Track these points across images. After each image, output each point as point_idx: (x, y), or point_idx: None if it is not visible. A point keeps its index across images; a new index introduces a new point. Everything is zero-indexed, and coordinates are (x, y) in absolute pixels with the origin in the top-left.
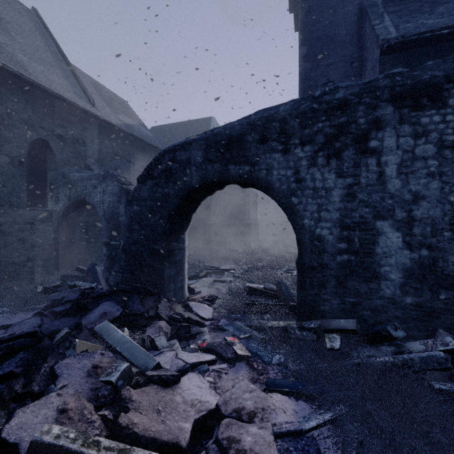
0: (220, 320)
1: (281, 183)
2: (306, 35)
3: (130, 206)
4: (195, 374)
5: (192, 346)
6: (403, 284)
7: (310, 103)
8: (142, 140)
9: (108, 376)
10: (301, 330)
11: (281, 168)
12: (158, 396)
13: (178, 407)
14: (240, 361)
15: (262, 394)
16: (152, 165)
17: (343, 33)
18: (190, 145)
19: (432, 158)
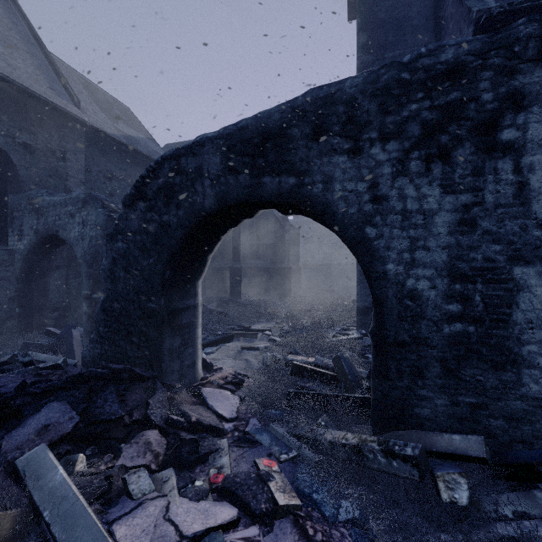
0: (249, 422)
1: (347, 204)
2: (365, 18)
3: (113, 243)
4: None
5: (198, 483)
6: None
7: (396, 71)
8: (148, 157)
9: None
10: (389, 456)
11: (347, 179)
12: None
13: None
14: (281, 517)
15: None
16: (144, 179)
17: (415, 15)
18: (202, 146)
19: None
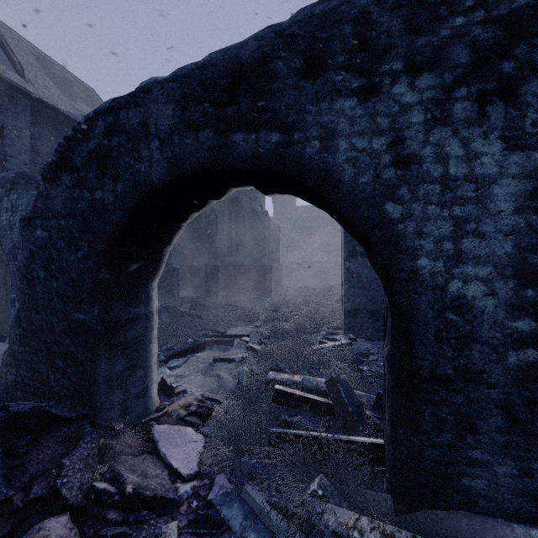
0: (215, 482)
1: (357, 169)
2: None
3: (30, 230)
4: None
5: None
6: None
7: None
8: None
9: None
10: None
11: (357, 134)
12: None
13: None
14: None
15: None
16: (69, 141)
17: None
18: (148, 92)
19: None
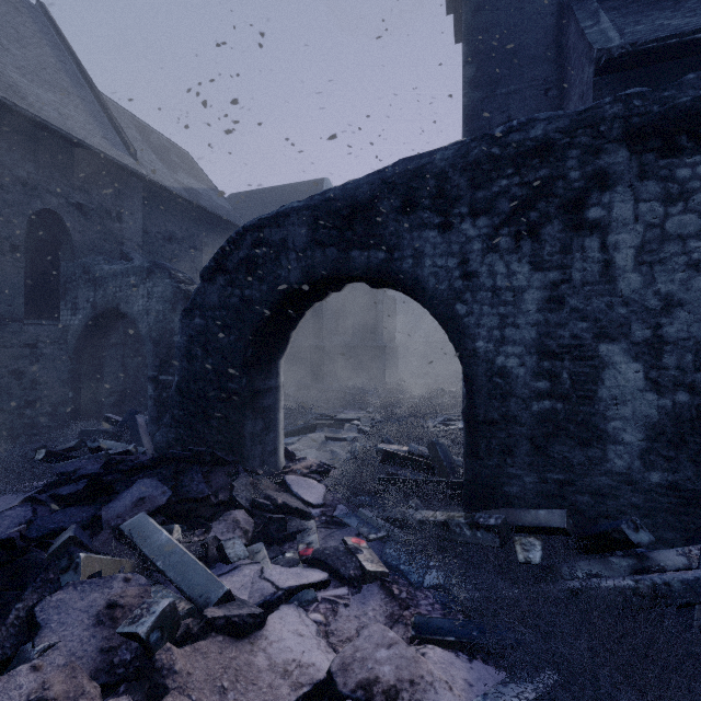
0: (337, 508)
1: (438, 280)
2: (473, 47)
3: (190, 319)
4: (292, 609)
5: (289, 555)
6: (646, 451)
7: (486, 146)
8: (213, 213)
9: (134, 624)
10: (474, 528)
11: (438, 255)
12: (224, 657)
13: (259, 679)
14: (369, 582)
15: (410, 652)
16: (224, 251)
17: (533, 43)
18: (287, 217)
19: (695, 237)
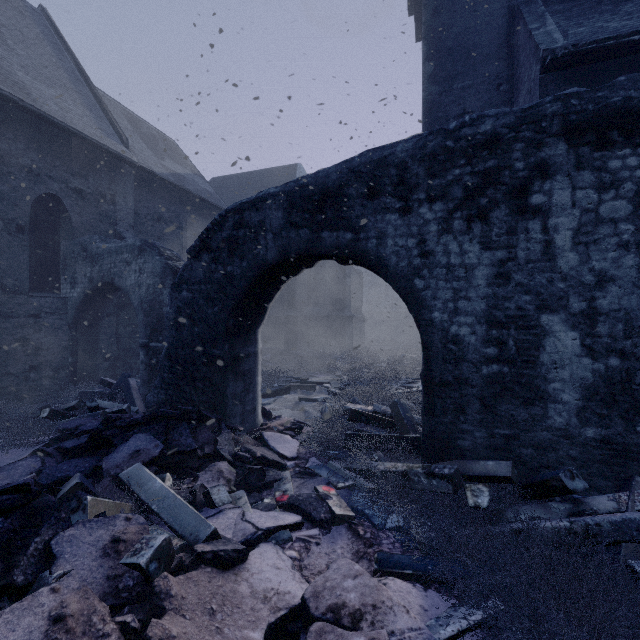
0: (309, 460)
1: (398, 258)
2: (432, 46)
3: (178, 292)
4: (270, 547)
5: (267, 501)
6: (582, 409)
7: (442, 139)
8: (197, 196)
9: (135, 555)
10: (430, 477)
11: (398, 236)
12: (212, 585)
13: (243, 603)
14: (338, 524)
15: (373, 582)
16: (209, 232)
17: (486, 43)
18: (265, 201)
19: (625, 221)
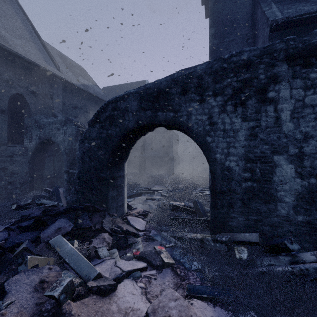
0: (151, 232)
1: (198, 126)
2: (214, 20)
3: (83, 144)
4: (129, 281)
5: (128, 254)
6: (296, 206)
7: (221, 63)
8: (95, 96)
9: (52, 290)
10: (215, 242)
11: (198, 114)
12: (96, 306)
13: None
14: (166, 267)
15: (185, 303)
16: (99, 112)
17: (241, 18)
18: (128, 96)
19: None
